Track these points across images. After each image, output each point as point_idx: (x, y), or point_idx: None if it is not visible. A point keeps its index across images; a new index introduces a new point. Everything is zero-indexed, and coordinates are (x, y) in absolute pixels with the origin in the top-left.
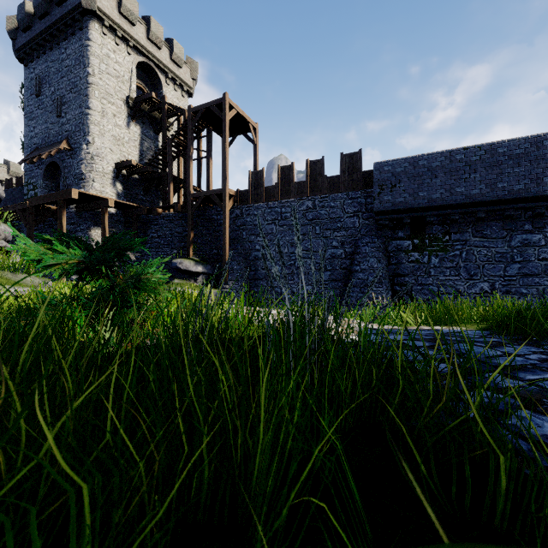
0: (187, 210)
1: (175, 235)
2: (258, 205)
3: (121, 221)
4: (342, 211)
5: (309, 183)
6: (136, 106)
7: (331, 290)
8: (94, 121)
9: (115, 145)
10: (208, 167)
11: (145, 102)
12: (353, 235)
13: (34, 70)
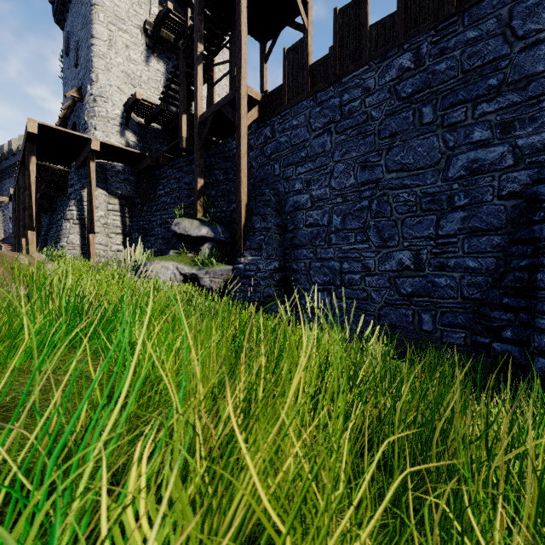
0: (194, 143)
1: (182, 188)
2: (298, 106)
3: (130, 180)
4: (503, 38)
5: (405, 11)
6: (155, 33)
7: (468, 258)
8: (98, 52)
9: (127, 84)
10: (233, 83)
11: (167, 27)
12: (544, 92)
13: (67, 29)
